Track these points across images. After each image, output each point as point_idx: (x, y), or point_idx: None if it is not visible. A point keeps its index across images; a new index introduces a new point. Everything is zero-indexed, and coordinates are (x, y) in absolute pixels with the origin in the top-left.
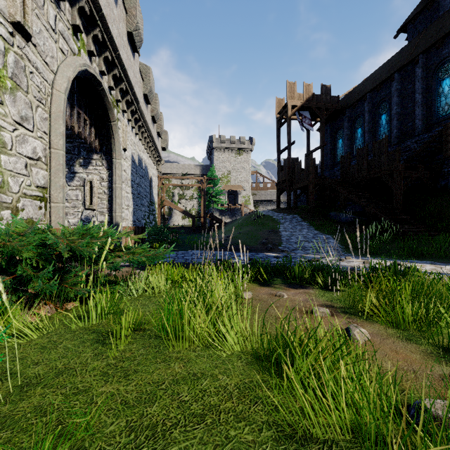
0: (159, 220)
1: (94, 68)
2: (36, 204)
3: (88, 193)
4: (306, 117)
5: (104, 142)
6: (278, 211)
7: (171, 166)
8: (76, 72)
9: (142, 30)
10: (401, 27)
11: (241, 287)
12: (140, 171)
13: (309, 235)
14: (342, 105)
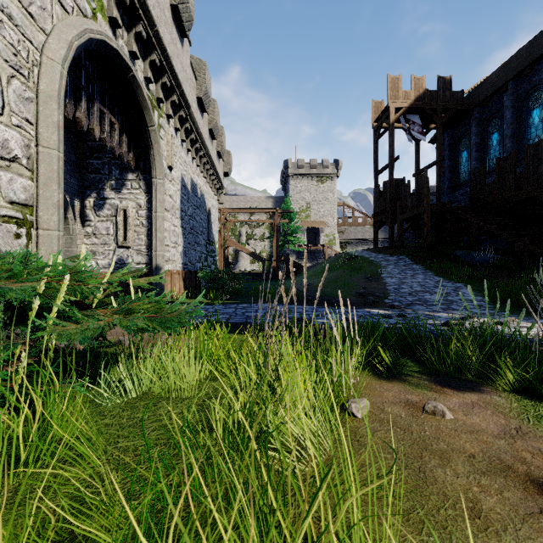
0: (221, 264)
1: (121, 47)
2: (8, 229)
3: (122, 226)
4: (415, 122)
5: (141, 156)
6: (376, 251)
7: (237, 200)
8: (85, 39)
9: (192, 5)
10: None
11: (343, 385)
12: (193, 199)
13: (427, 282)
14: (467, 103)
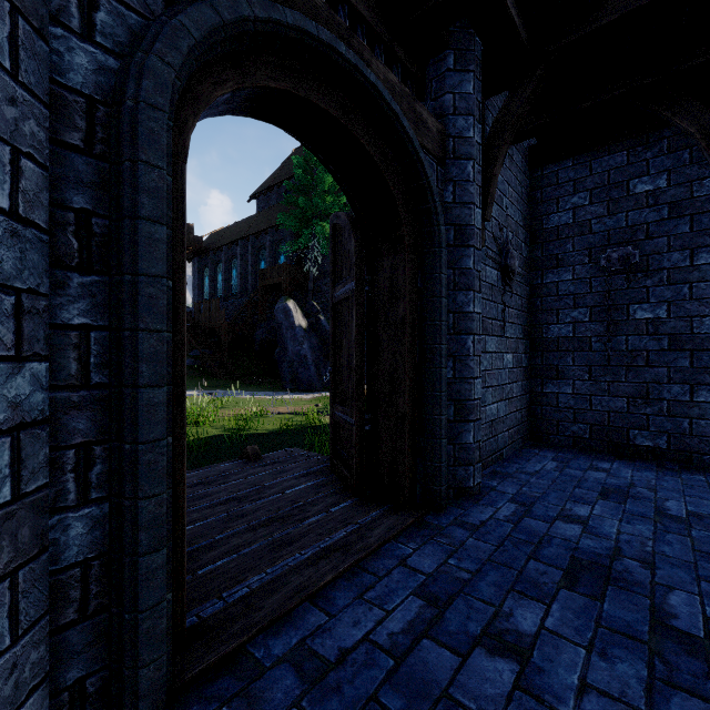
0: None
1: None
2: None
3: None
4: None
5: None
6: None
7: None
8: None
9: None
10: (252, 195)
11: None
12: None
13: None
14: (206, 247)
